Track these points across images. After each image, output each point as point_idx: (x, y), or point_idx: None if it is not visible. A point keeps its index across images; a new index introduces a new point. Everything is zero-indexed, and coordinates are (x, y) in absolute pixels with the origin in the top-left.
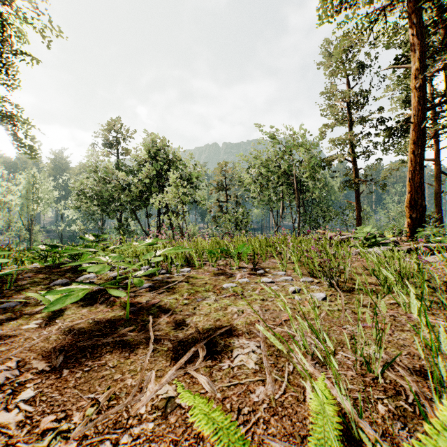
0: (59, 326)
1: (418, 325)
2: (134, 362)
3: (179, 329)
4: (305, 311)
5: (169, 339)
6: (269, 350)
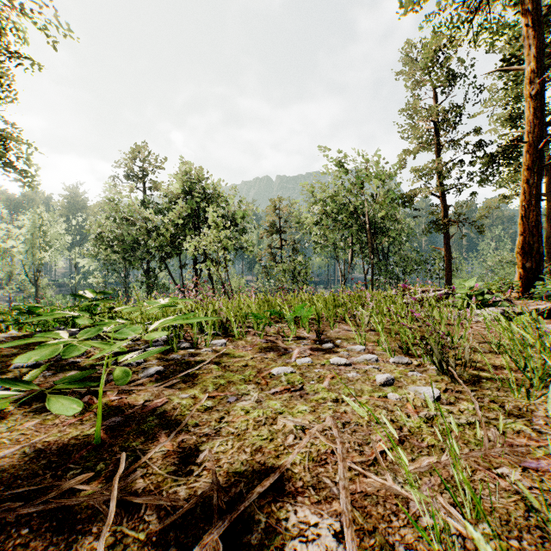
0: None
1: None
2: None
3: (184, 472)
4: (413, 428)
5: (157, 505)
6: (362, 547)
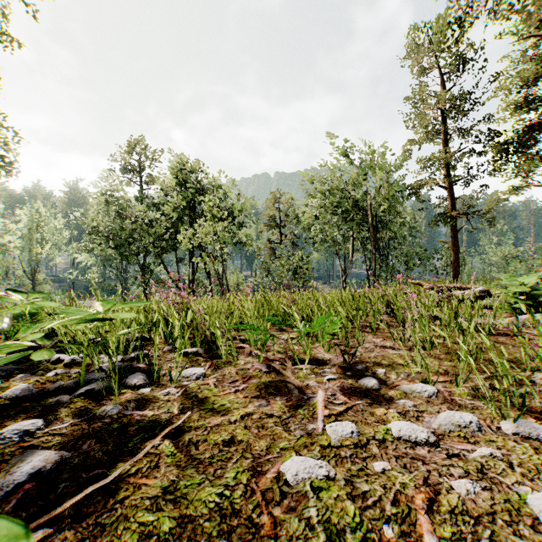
0: None
1: None
2: None
3: None
4: None
5: None
6: None
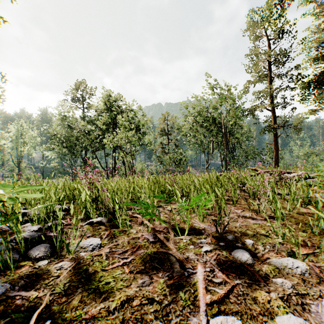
0: None
1: None
2: None
3: None
4: None
5: None
6: None
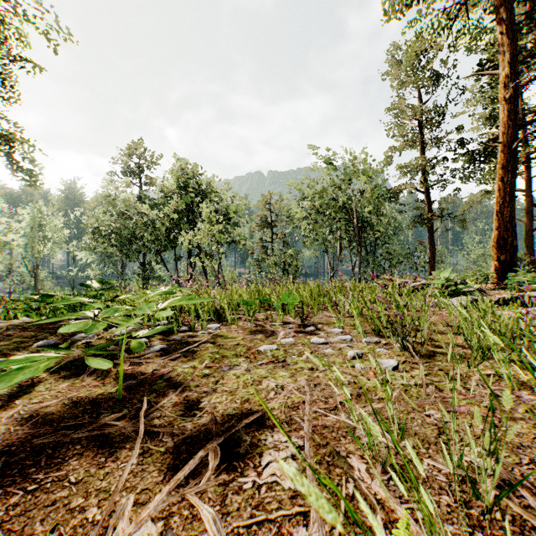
0: (16, 411)
1: (533, 410)
2: (109, 475)
3: (190, 415)
4: (370, 387)
5: (171, 433)
6: (317, 453)
